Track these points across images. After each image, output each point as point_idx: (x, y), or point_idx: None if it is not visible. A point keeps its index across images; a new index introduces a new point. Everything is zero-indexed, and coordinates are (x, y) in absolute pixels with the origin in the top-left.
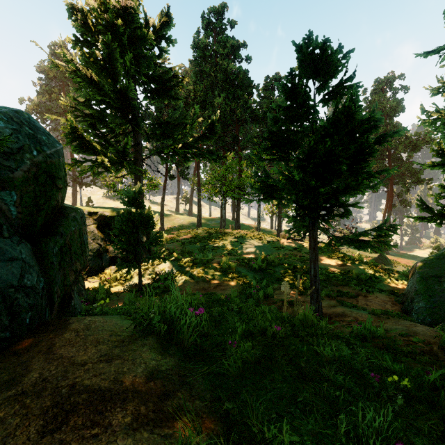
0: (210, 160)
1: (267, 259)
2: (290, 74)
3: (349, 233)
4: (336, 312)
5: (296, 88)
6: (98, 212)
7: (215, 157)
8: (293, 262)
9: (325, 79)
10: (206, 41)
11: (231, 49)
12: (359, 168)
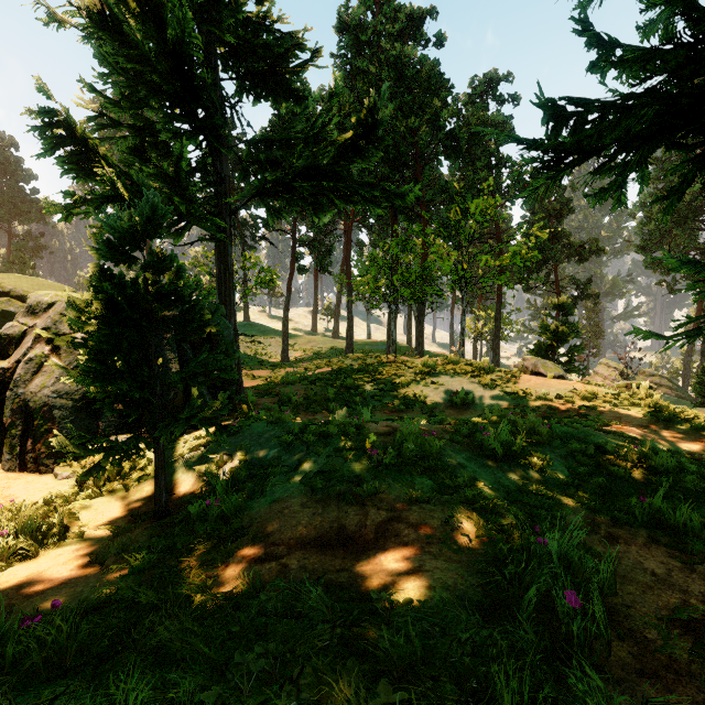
0: (367, 204)
1: (514, 424)
2: None
3: (622, 368)
4: None
5: None
6: None
7: (379, 193)
8: (582, 432)
9: None
10: (360, 13)
11: (407, 23)
12: None
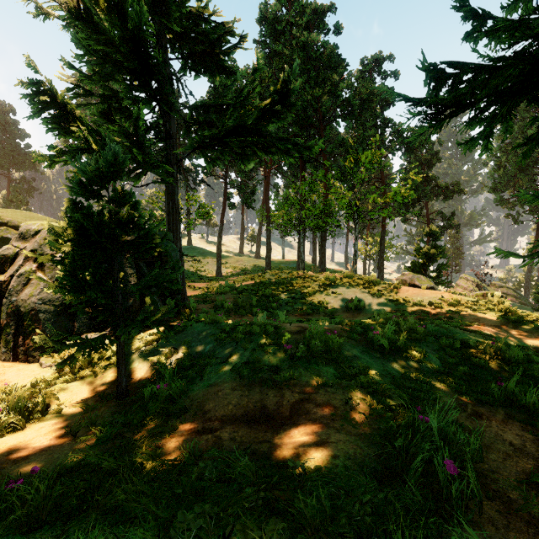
0: (282, 154)
1: (397, 324)
2: None
3: (478, 281)
4: None
5: None
6: None
7: (292, 146)
8: (450, 331)
9: None
10: (277, 8)
11: (312, 16)
12: None
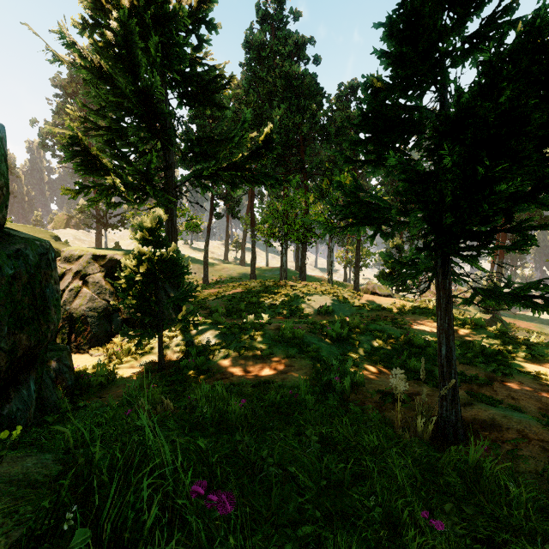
0: (266, 186)
1: (347, 323)
2: (403, 5)
3: None
4: (478, 418)
5: (420, 15)
6: (106, 255)
7: (274, 181)
8: (385, 327)
9: (462, 15)
10: (261, 37)
11: (294, 46)
12: (547, 157)
